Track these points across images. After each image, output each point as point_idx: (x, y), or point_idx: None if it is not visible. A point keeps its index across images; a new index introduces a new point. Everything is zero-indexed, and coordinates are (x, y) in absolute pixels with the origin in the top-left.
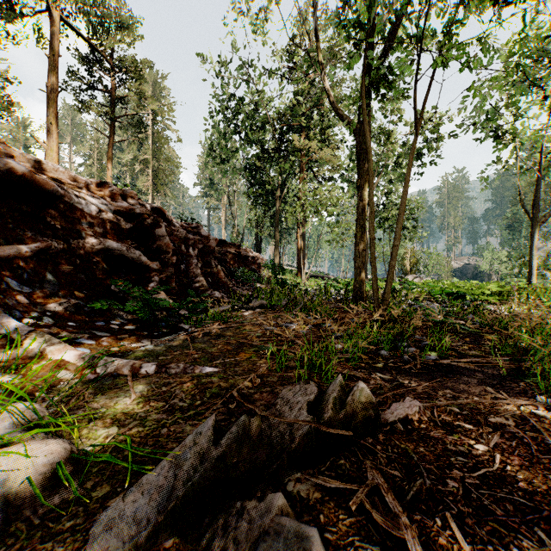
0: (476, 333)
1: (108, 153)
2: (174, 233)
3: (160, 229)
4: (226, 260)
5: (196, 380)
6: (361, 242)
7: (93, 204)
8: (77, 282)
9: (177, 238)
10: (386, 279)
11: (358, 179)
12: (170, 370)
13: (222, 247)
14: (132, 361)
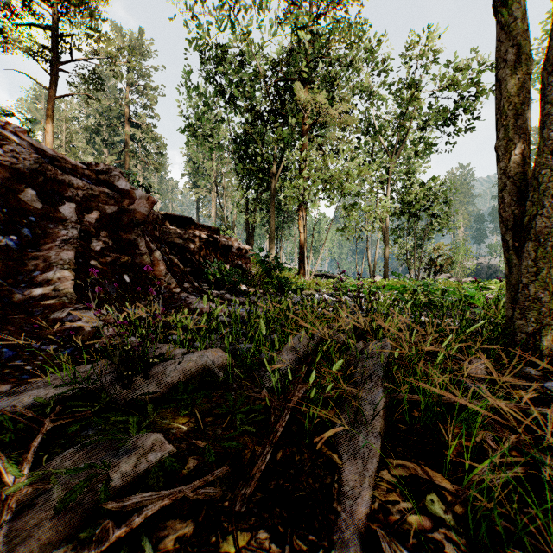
0: None
1: (47, 111)
2: None
3: None
4: (193, 249)
5: None
6: None
7: None
8: None
9: (1, 167)
10: None
11: None
12: None
13: (186, 229)
14: None
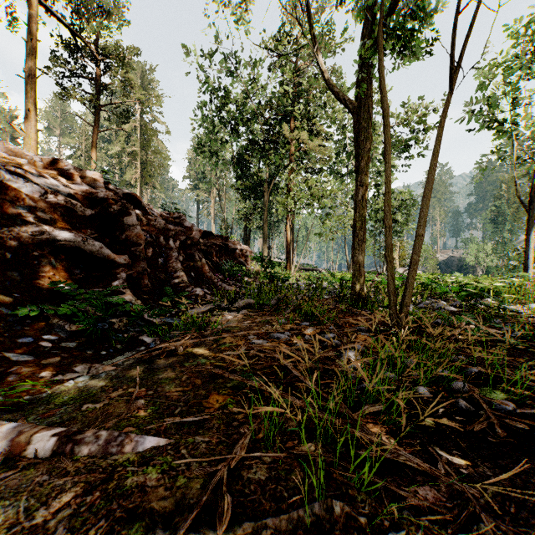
0: (524, 349)
1: (92, 143)
2: (150, 223)
3: (130, 217)
4: (213, 253)
5: (116, 479)
6: (360, 233)
7: (37, 184)
8: (5, 283)
9: (155, 229)
10: (407, 278)
11: (356, 163)
12: (79, 448)
13: (208, 239)
14: (20, 426)
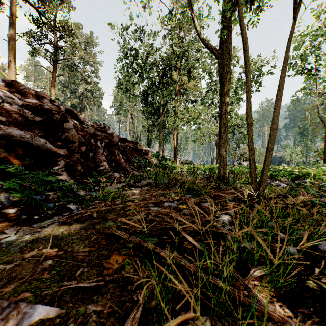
0: None
1: (52, 83)
2: (84, 130)
3: (68, 123)
4: (127, 152)
5: None
6: (224, 135)
7: None
8: None
9: (87, 134)
10: (265, 161)
11: (221, 90)
12: None
13: (124, 143)
14: None
